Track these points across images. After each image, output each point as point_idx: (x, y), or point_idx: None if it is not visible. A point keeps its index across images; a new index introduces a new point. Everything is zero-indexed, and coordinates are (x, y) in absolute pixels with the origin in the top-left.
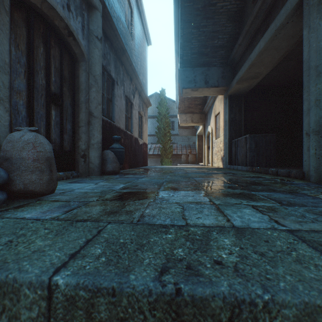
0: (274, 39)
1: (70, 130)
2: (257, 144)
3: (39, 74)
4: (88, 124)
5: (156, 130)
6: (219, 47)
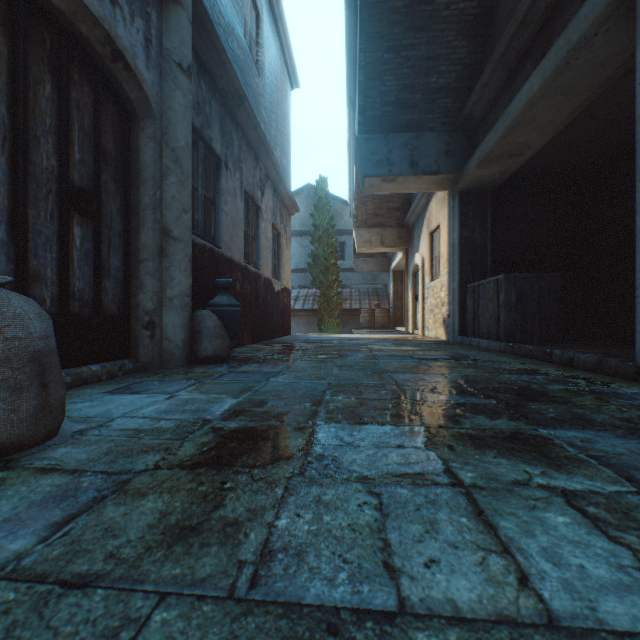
0: (563, 71)
1: (119, 268)
2: (522, 295)
3: (41, 144)
4: (161, 254)
5: (309, 259)
6: (441, 90)
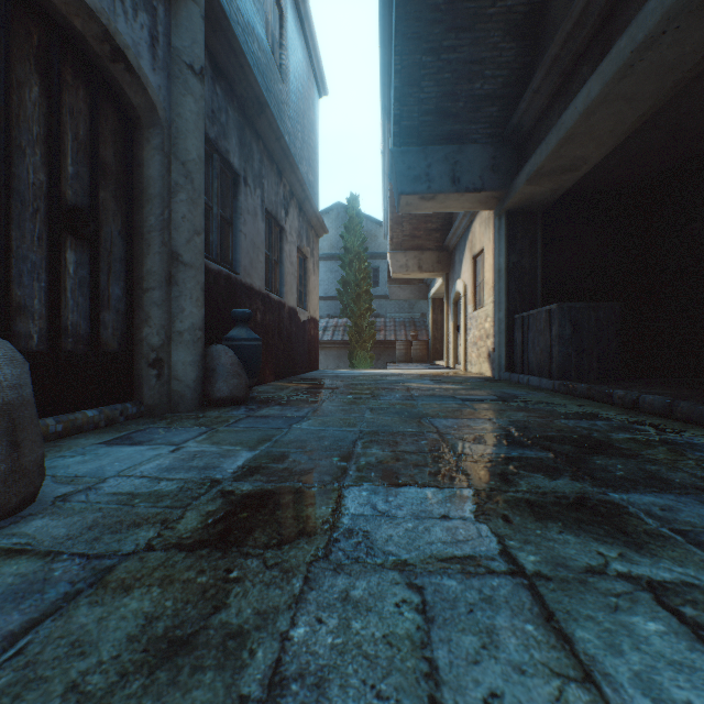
0: (626, 75)
1: (121, 298)
2: (578, 327)
3: (27, 155)
4: (169, 282)
5: (339, 286)
6: (486, 97)
